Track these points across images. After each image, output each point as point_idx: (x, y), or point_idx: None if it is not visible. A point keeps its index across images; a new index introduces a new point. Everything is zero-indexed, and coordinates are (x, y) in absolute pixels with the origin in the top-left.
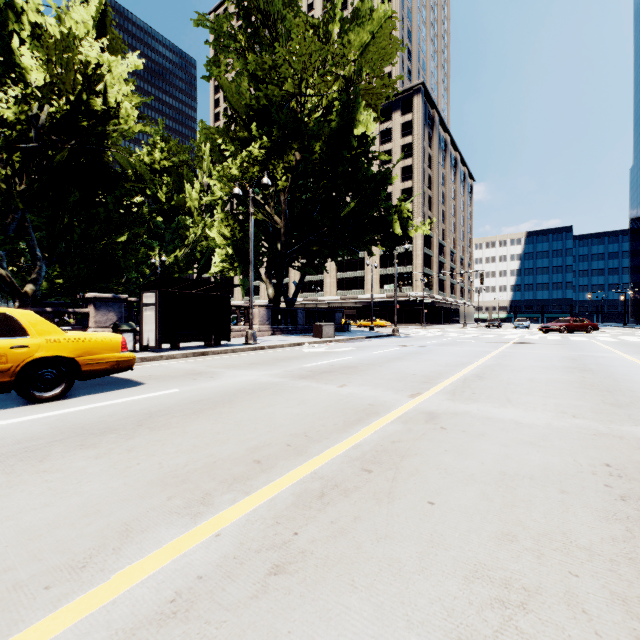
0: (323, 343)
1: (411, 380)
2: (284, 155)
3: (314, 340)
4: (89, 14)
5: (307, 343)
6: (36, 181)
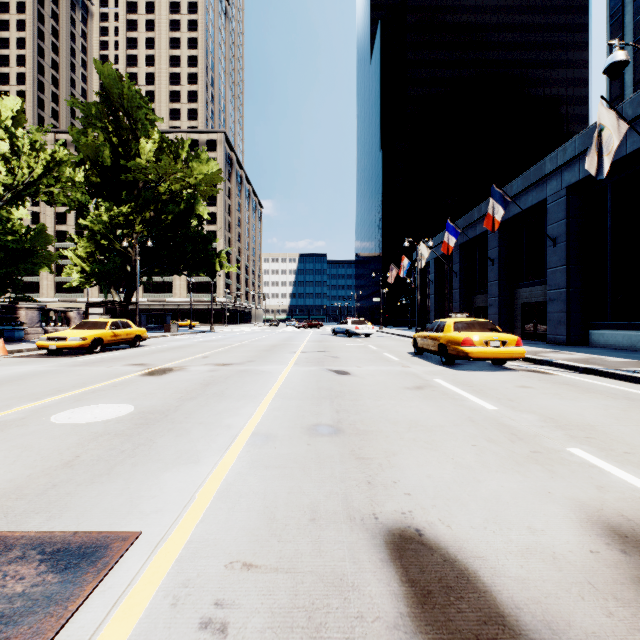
0: (176, 335)
1: (238, 341)
2: (143, 212)
3: (171, 334)
4: (5, 105)
5: (169, 335)
6: None
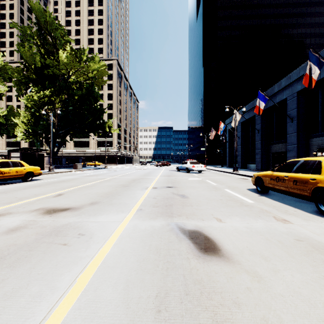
0: (79, 171)
1: (112, 175)
2: (60, 95)
3: (76, 170)
4: None
5: (74, 171)
6: None
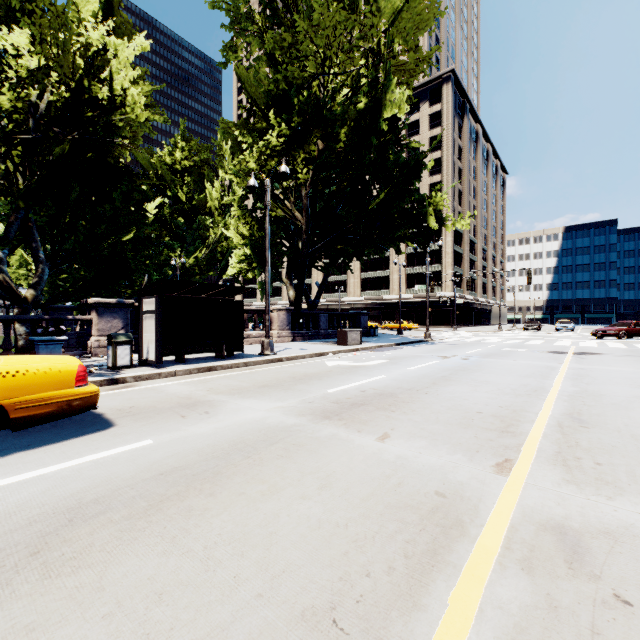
0: (349, 352)
1: (481, 426)
2: (305, 144)
3: (338, 349)
4: None
5: (331, 353)
6: (38, 177)
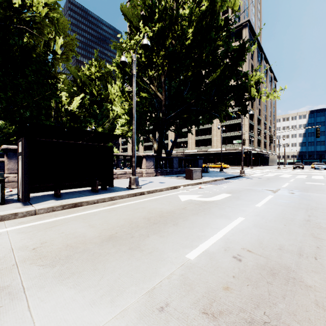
0: (194, 185)
1: None
2: (163, 44)
3: (187, 183)
4: None
5: (182, 186)
6: None
